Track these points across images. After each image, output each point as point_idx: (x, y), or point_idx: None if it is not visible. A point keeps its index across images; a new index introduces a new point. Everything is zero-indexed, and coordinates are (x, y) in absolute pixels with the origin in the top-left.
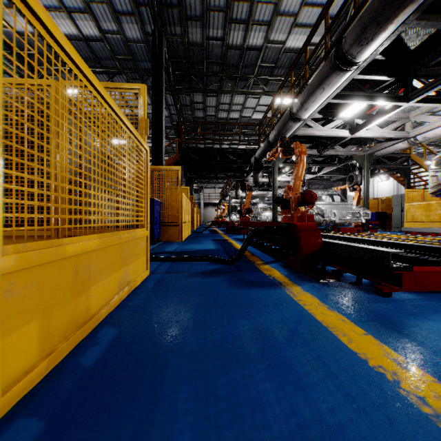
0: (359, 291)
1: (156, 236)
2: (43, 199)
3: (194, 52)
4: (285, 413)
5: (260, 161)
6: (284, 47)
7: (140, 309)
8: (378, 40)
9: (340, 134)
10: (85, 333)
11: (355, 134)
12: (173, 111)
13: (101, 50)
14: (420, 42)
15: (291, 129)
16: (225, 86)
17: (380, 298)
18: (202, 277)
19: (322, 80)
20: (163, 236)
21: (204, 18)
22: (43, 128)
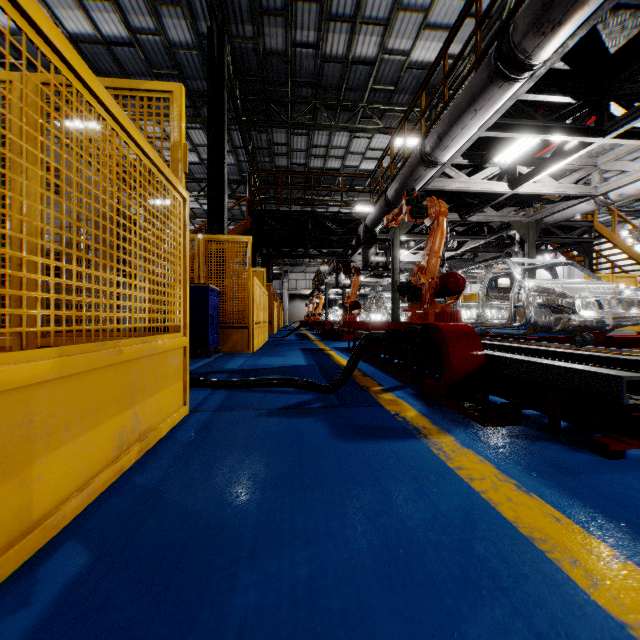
0: (560, 447)
1: (211, 345)
2: (4, 283)
3: (273, 65)
4: None
5: (373, 230)
6: (408, 60)
7: (154, 493)
8: (570, 26)
9: (495, 188)
10: (11, 570)
11: (517, 189)
12: (243, 157)
13: (131, 60)
14: (625, 41)
15: (421, 179)
16: (320, 119)
17: (604, 462)
18: (281, 418)
19: (473, 97)
20: (224, 344)
21: (288, 12)
22: (5, 160)
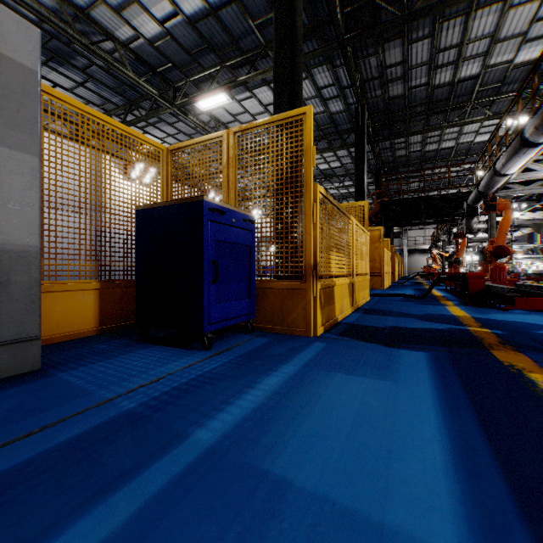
0: (491, 309)
1: None
2: None
3: (395, 103)
4: (418, 314)
5: (474, 207)
6: (511, 64)
7: (373, 305)
8: None
9: None
10: (360, 305)
11: None
12: (371, 157)
13: None
14: None
15: (499, 181)
16: (433, 120)
17: (498, 311)
18: (400, 301)
19: (514, 151)
20: None
21: (405, 75)
22: None
